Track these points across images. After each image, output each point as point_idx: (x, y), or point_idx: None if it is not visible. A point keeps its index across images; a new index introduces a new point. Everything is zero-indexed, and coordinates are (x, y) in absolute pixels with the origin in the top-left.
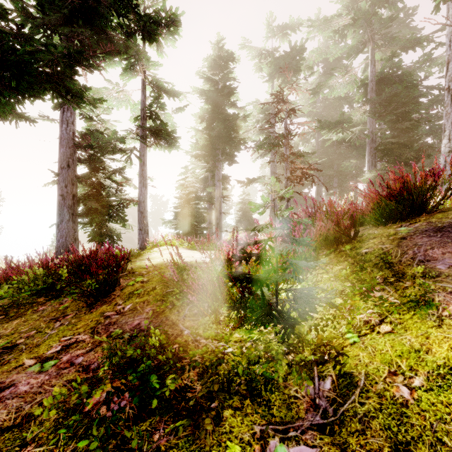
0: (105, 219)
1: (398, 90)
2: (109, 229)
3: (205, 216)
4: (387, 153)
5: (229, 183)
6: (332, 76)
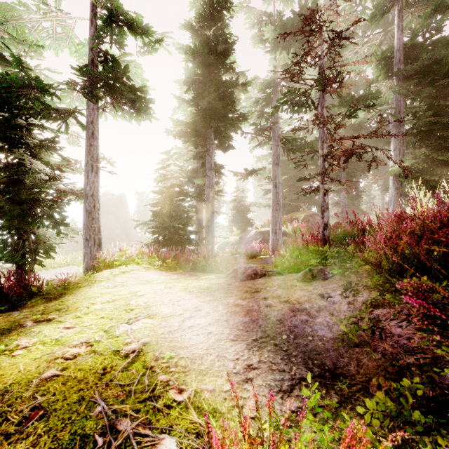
0: (25, 224)
1: (440, 56)
2: (36, 238)
3: (192, 216)
4: (422, 138)
5: (223, 174)
6: (350, 45)
